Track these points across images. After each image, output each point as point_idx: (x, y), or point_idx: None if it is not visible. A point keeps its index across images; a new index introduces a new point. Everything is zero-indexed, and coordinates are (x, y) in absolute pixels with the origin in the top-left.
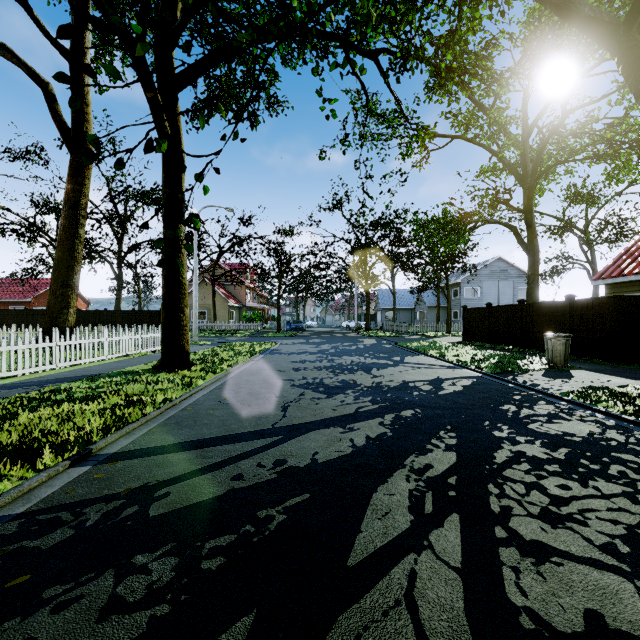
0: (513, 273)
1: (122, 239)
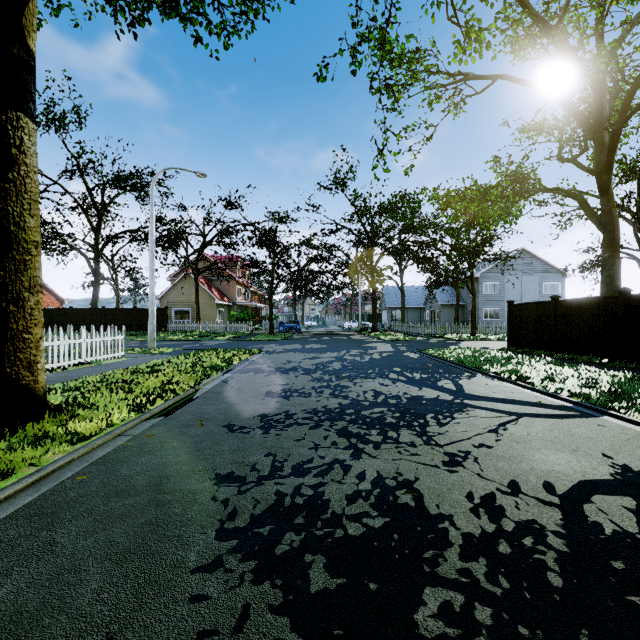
0: (538, 267)
1: (99, 230)
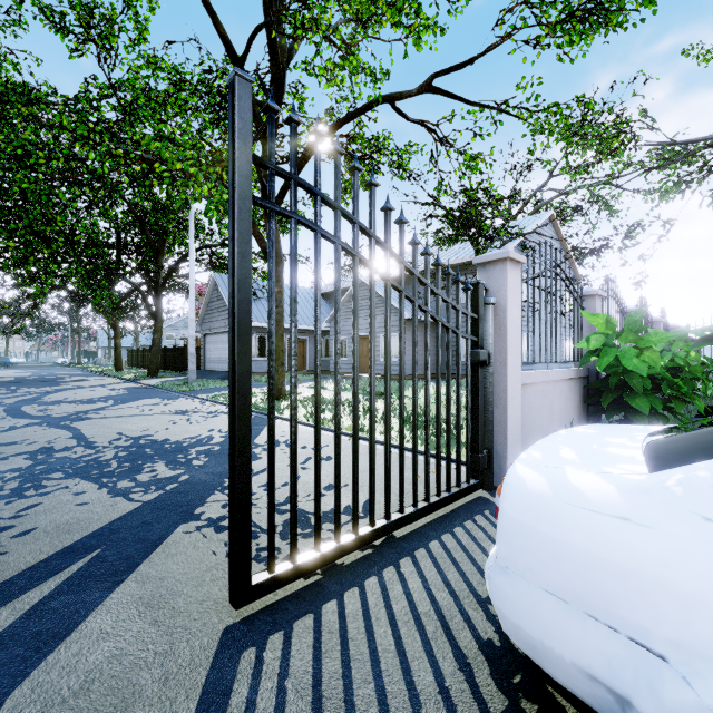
0: None
1: None
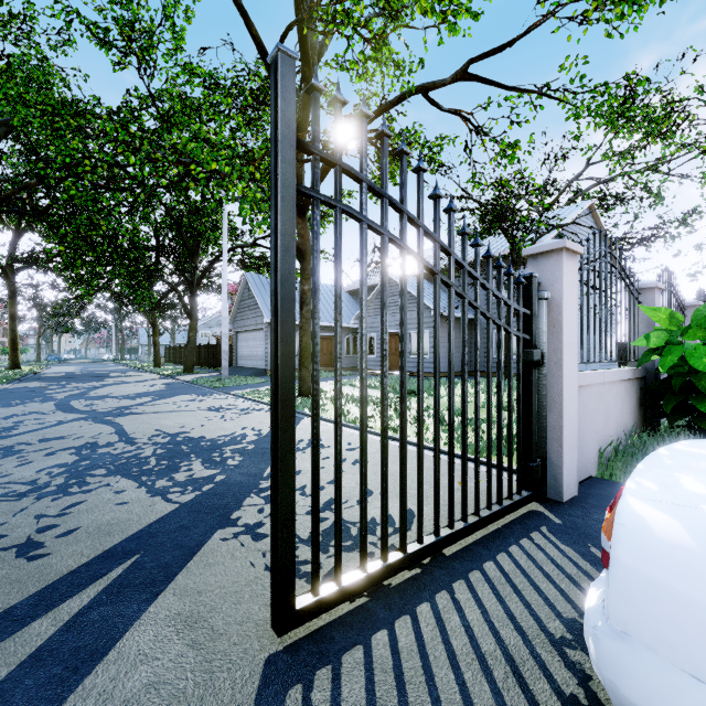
0: None
1: None
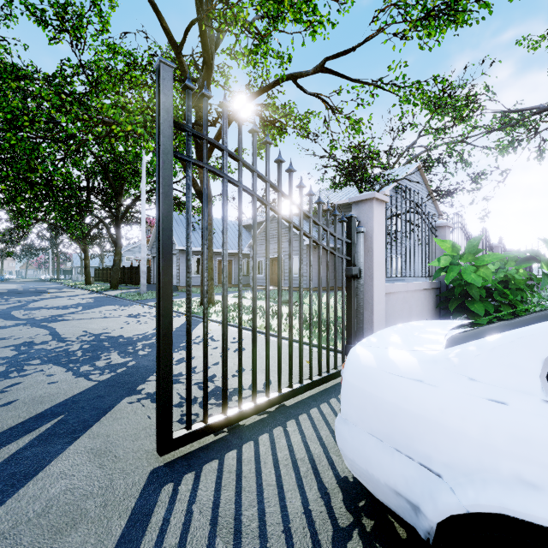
0: None
1: None
